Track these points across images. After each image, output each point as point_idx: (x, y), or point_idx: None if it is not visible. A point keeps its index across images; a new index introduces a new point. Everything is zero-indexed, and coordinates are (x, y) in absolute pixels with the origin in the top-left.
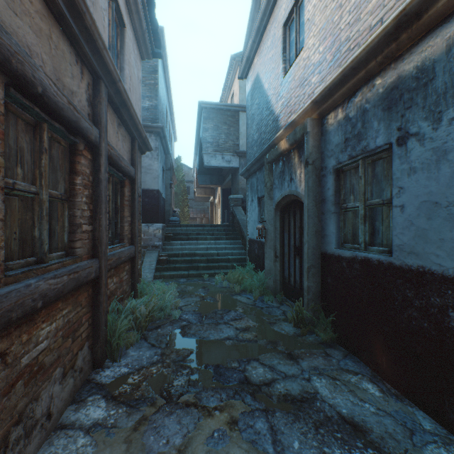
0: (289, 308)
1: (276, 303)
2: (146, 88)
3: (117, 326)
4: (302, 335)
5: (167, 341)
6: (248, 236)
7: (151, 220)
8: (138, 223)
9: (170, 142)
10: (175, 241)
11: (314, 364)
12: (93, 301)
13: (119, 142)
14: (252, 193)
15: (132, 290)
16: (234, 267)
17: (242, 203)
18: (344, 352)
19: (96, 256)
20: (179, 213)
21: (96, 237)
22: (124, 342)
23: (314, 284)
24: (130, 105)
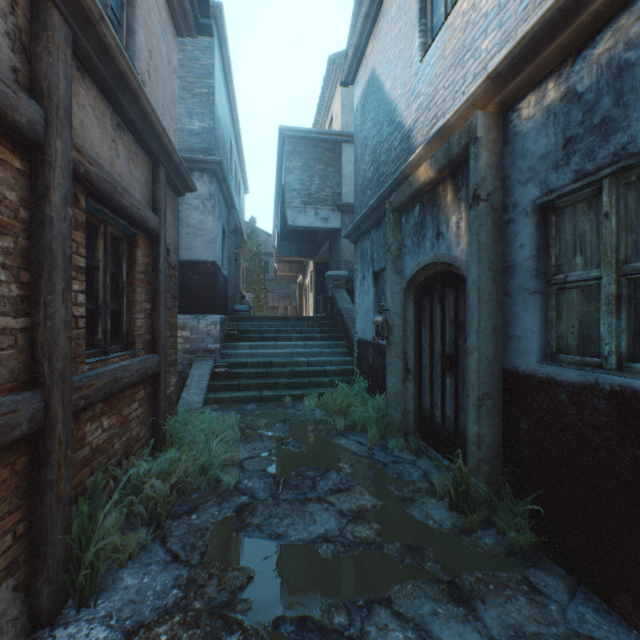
0: (432, 464)
1: (409, 454)
2: (195, 100)
3: (96, 525)
4: (469, 530)
5: (205, 546)
6: (357, 335)
7: (203, 310)
8: (170, 313)
9: (237, 192)
10: (241, 342)
11: (513, 620)
12: (31, 483)
13: (119, 160)
14: (364, 265)
15: (153, 433)
16: (334, 384)
17: (347, 283)
18: (567, 582)
19: (37, 384)
20: (252, 300)
21: (37, 342)
22: (107, 562)
23: (490, 431)
24: (137, 87)
